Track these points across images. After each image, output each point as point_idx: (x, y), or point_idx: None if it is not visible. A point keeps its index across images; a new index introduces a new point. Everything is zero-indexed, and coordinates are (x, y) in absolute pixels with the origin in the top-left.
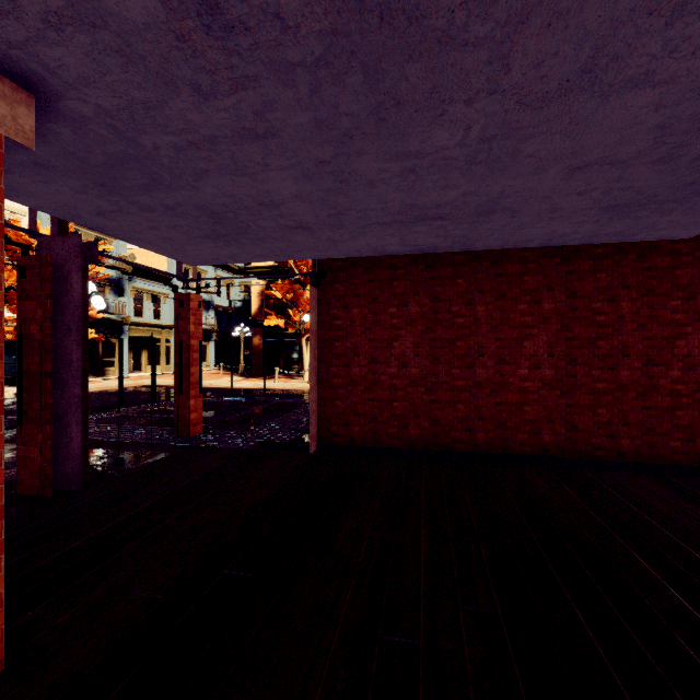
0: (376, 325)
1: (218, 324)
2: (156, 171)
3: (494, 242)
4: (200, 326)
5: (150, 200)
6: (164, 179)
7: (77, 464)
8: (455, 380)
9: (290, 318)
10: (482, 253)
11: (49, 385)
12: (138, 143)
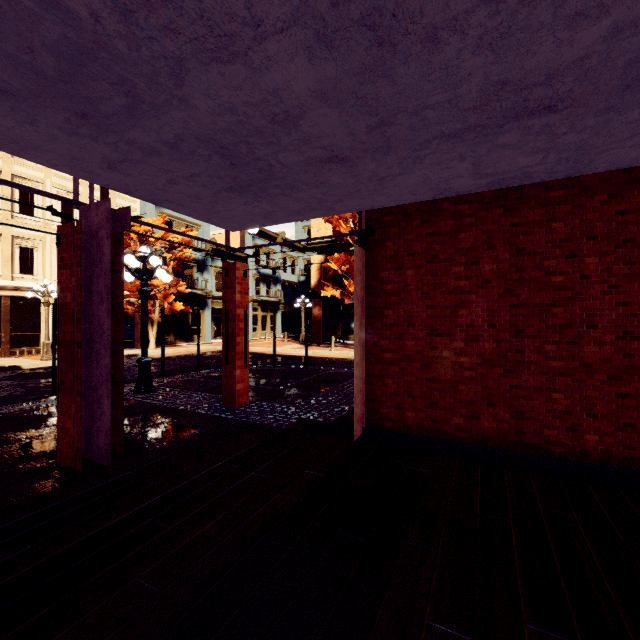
0: (436, 289)
1: (284, 297)
2: (124, 74)
3: (631, 152)
4: (247, 295)
5: (146, 136)
6: (141, 92)
7: (107, 438)
8: (549, 359)
9: (345, 289)
10: (594, 183)
11: (80, 355)
12: (69, 12)
